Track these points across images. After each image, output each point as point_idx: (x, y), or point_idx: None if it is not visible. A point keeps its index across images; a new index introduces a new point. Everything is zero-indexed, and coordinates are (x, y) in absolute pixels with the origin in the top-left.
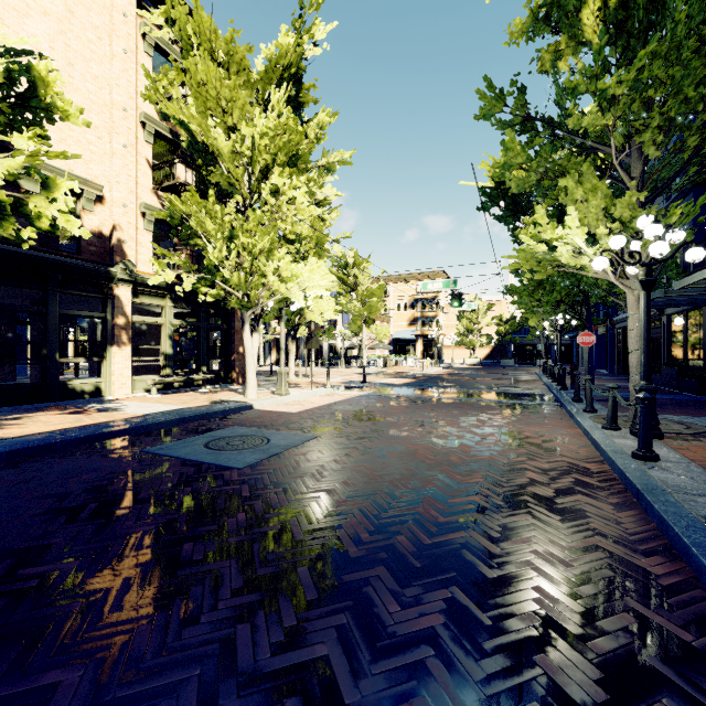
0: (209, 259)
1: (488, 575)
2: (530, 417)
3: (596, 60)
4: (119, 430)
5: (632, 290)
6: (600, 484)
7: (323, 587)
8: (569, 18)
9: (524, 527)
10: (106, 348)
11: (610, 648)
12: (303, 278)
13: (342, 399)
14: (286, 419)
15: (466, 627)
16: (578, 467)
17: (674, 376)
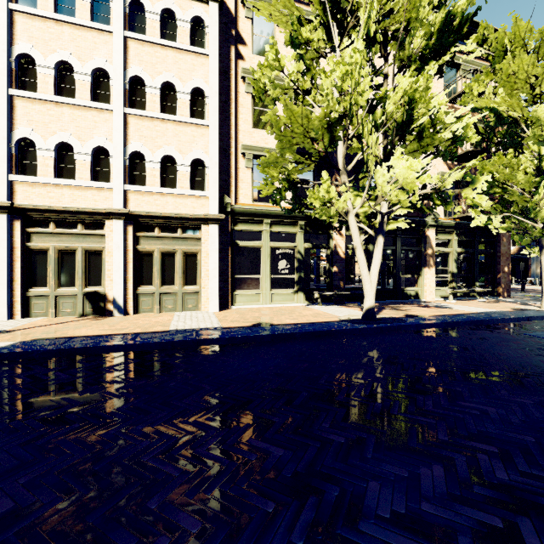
0: (530, 203)
1: None
2: None
3: None
4: (485, 320)
5: None
6: None
7: None
8: None
9: None
10: (421, 269)
11: None
12: None
13: None
14: None
15: None
16: None
17: None
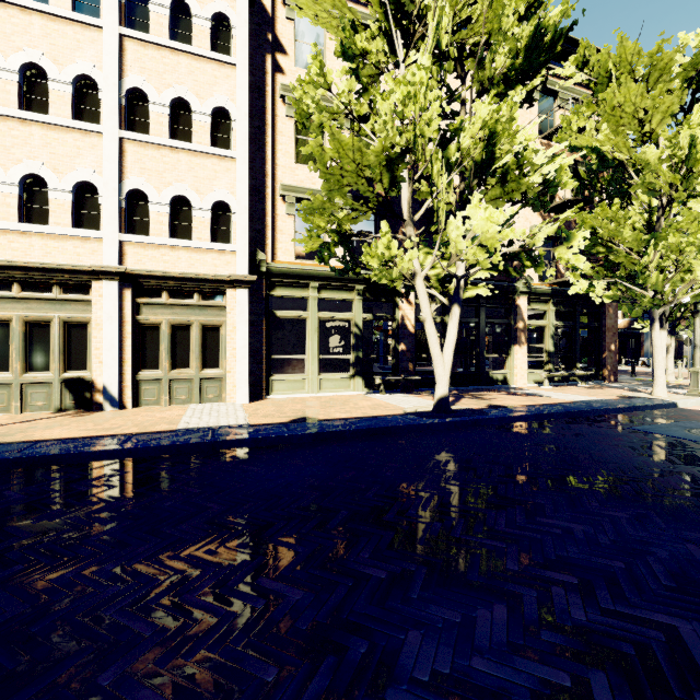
0: (638, 266)
1: None
2: None
3: None
4: (583, 411)
5: None
6: None
7: None
8: None
9: None
10: (510, 346)
11: None
12: None
13: None
14: None
15: None
16: None
17: None
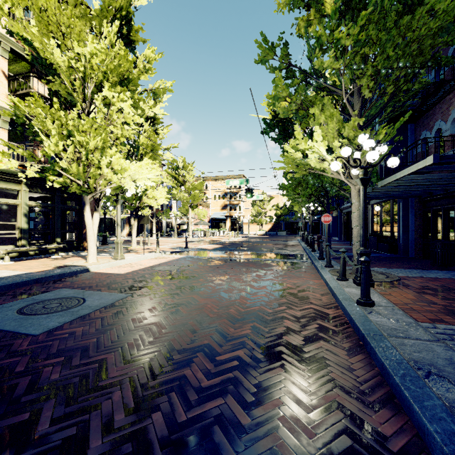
0: (45, 151)
1: None
2: (291, 272)
3: (333, 18)
4: None
5: (355, 186)
6: (336, 329)
7: None
8: None
9: (276, 385)
10: None
11: None
12: (131, 171)
13: (165, 261)
14: (111, 280)
15: None
16: (321, 313)
17: (375, 242)
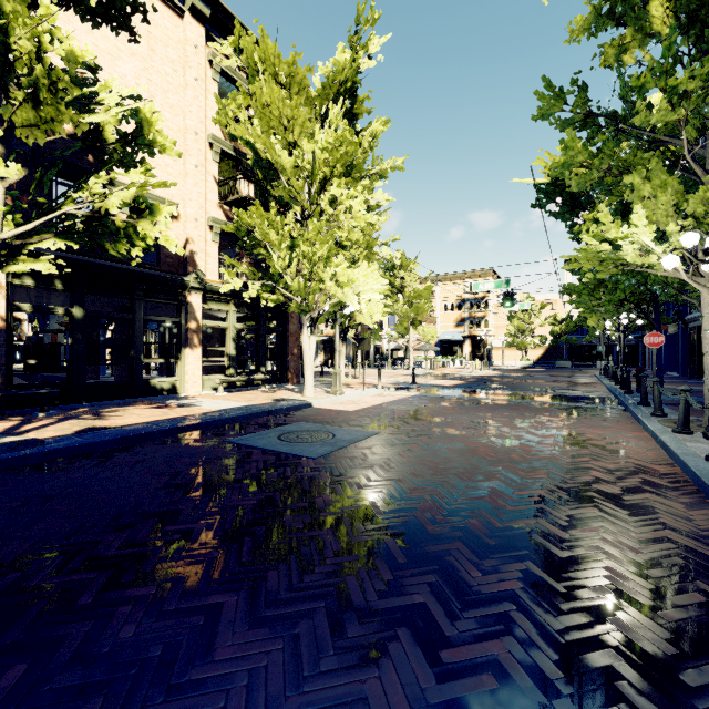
0: (274, 268)
1: (559, 555)
2: (591, 420)
3: (665, 56)
4: (202, 423)
5: (707, 289)
6: (670, 485)
7: (410, 554)
8: (636, 11)
9: (591, 519)
10: (180, 349)
11: (680, 617)
12: (359, 283)
13: (394, 400)
14: (345, 417)
15: (542, 592)
16: (646, 468)
17: None
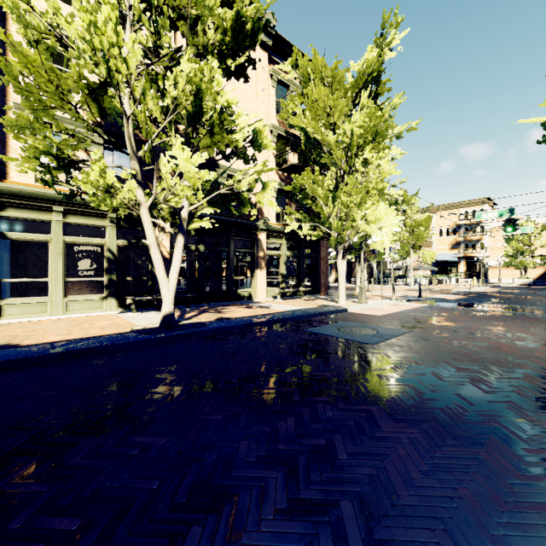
0: (323, 214)
1: None
2: None
3: None
4: (283, 318)
5: None
6: None
7: (476, 403)
8: None
9: None
10: (254, 270)
11: None
12: (384, 220)
13: (409, 309)
14: (377, 319)
15: None
16: None
17: None
